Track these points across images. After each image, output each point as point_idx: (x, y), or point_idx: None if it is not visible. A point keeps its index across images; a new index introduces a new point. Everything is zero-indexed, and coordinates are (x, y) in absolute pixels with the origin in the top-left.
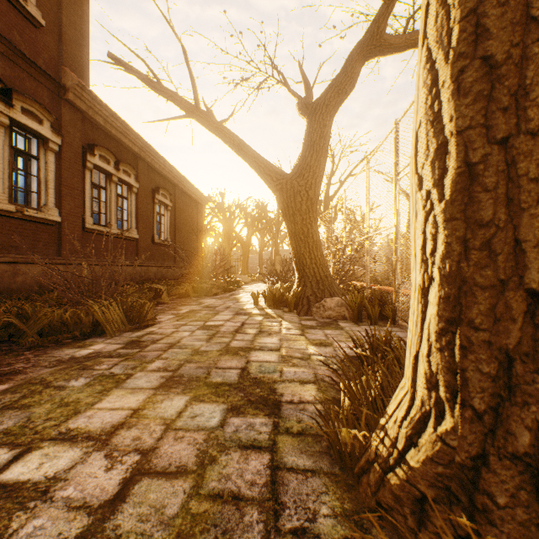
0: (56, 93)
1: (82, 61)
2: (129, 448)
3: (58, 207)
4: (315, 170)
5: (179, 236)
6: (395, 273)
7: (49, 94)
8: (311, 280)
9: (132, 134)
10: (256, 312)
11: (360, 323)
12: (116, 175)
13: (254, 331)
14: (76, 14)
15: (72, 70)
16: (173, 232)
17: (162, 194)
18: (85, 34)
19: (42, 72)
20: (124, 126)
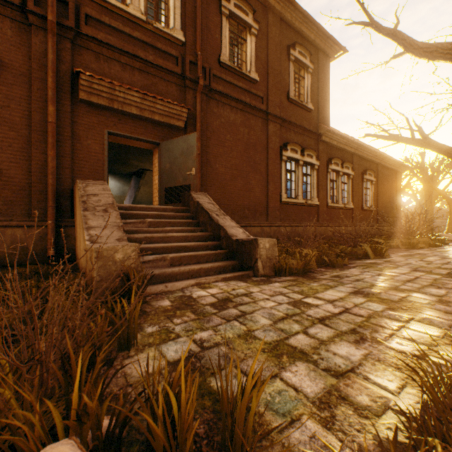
0: (316, 139)
1: (326, 115)
2: (411, 275)
3: (316, 197)
4: None
5: (380, 202)
6: None
7: (313, 141)
8: None
9: (351, 142)
10: None
11: None
12: (341, 171)
13: None
14: (323, 92)
15: (322, 123)
16: (375, 199)
17: (368, 174)
18: (327, 99)
19: (312, 132)
20: (346, 140)
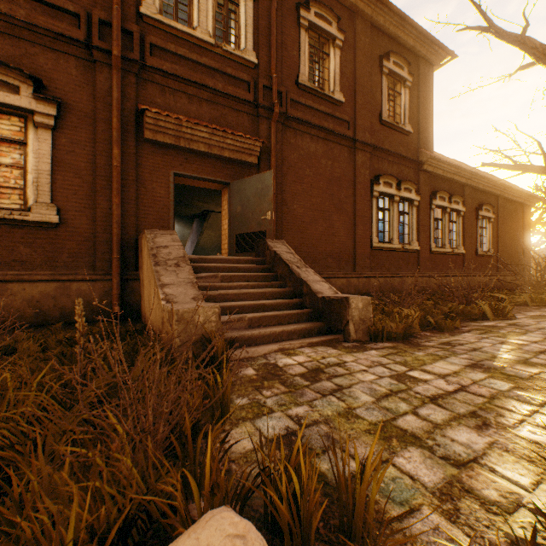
0: (415, 168)
1: (428, 138)
2: (545, 345)
3: (416, 240)
4: None
5: (501, 245)
6: None
7: (412, 172)
8: None
9: (461, 171)
10: None
11: None
12: (448, 207)
13: None
14: (425, 109)
15: (423, 148)
16: (494, 241)
17: (484, 209)
18: (430, 118)
19: (410, 161)
20: (455, 168)
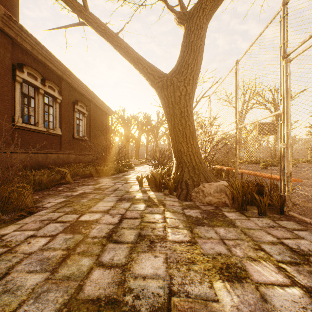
0: None
1: (11, 1)
2: None
3: None
4: (192, 68)
5: (93, 134)
6: (283, 160)
7: None
8: (188, 166)
9: (55, 60)
10: (139, 197)
11: (246, 213)
12: (43, 89)
13: (132, 235)
14: None
15: (2, 5)
16: (89, 131)
17: (80, 106)
18: None
19: None
20: (48, 54)
